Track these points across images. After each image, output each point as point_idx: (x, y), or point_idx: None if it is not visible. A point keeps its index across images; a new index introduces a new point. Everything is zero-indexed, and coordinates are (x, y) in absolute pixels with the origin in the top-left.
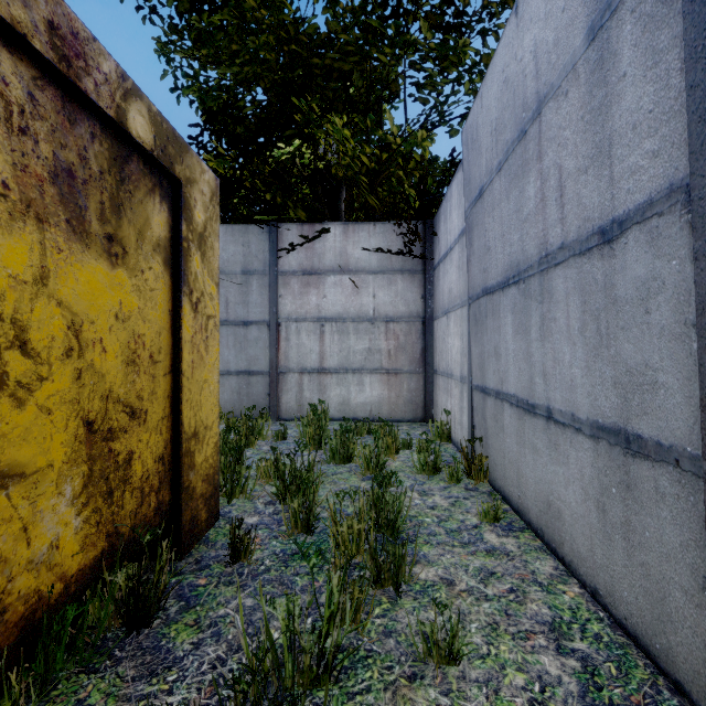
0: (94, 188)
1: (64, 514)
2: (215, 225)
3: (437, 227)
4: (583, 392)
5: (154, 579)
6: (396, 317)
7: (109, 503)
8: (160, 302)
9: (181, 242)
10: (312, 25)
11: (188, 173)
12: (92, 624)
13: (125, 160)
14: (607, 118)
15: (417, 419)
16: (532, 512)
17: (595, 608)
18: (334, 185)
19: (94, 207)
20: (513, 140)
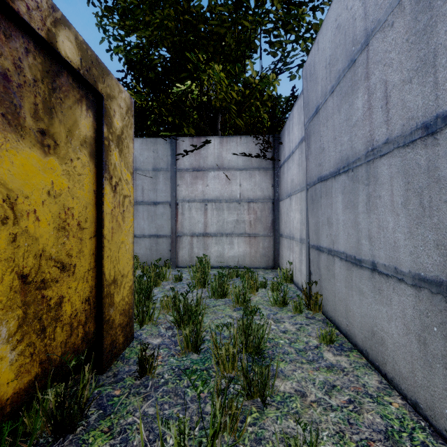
0: (28, 91)
1: None
2: (130, 131)
3: (282, 139)
4: (405, 251)
5: (79, 394)
6: (255, 199)
7: (42, 337)
8: (86, 184)
9: (103, 140)
10: (199, 5)
11: (108, 91)
12: (29, 431)
13: (56, 74)
14: (432, 35)
15: (269, 267)
16: (358, 337)
17: (416, 418)
18: (214, 113)
19: (28, 107)
20: (344, 68)
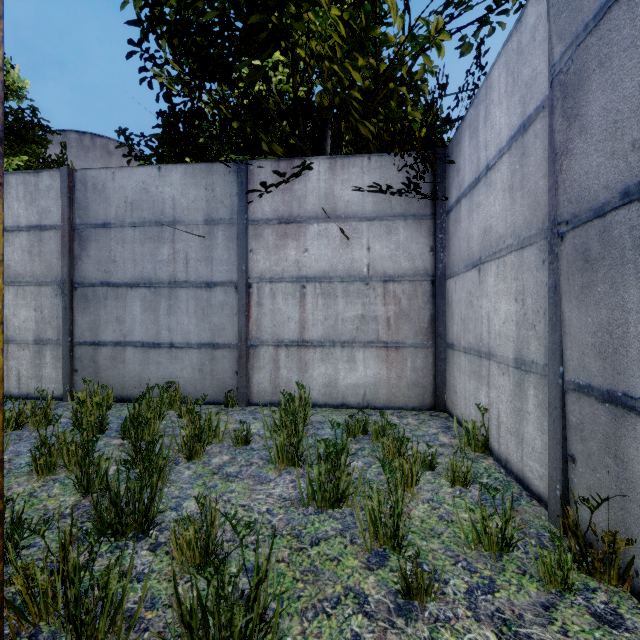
0: None
1: None
2: None
3: (454, 154)
4: None
5: None
6: (397, 275)
7: None
8: None
9: None
10: None
11: None
12: None
13: None
14: None
15: (424, 407)
16: None
17: None
18: (319, 124)
19: None
20: None
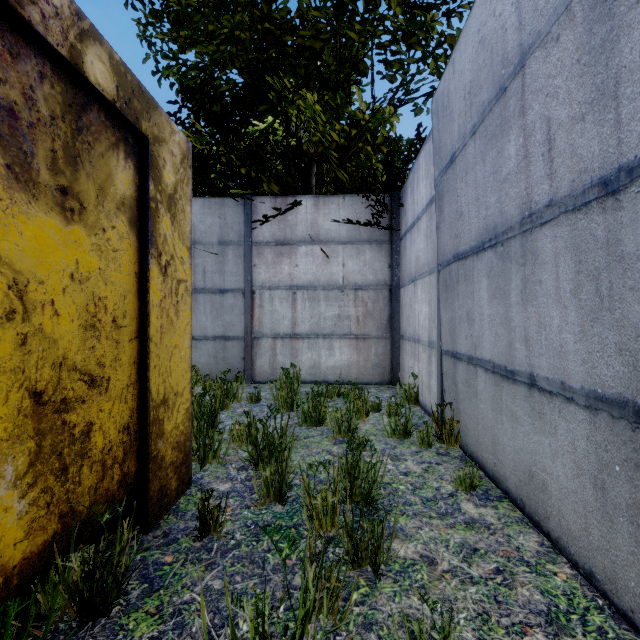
0: (43, 133)
1: (3, 498)
2: (186, 188)
3: (404, 199)
4: (576, 359)
5: (114, 561)
6: (364, 285)
7: (63, 480)
8: (125, 264)
9: (148, 201)
10: (285, 8)
11: (156, 131)
12: (44, 612)
13: (82, 108)
14: (612, 55)
15: (384, 382)
16: (510, 481)
17: (591, 594)
18: (306, 162)
19: (43, 155)
20: (490, 100)
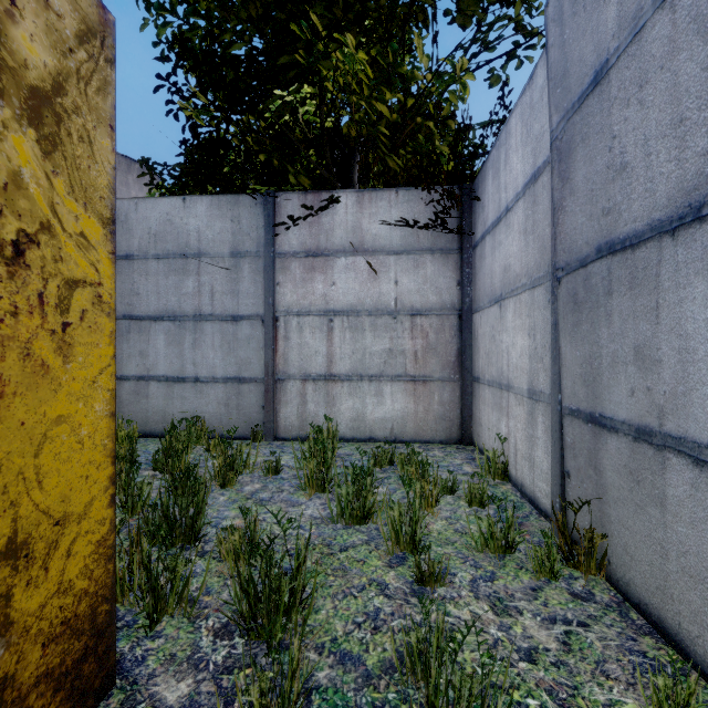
0: None
1: None
2: (99, 99)
3: (480, 190)
4: None
5: None
6: (424, 309)
7: None
8: None
9: None
10: None
11: None
12: None
13: None
14: None
15: (452, 440)
16: None
17: None
18: (346, 152)
19: None
20: None
